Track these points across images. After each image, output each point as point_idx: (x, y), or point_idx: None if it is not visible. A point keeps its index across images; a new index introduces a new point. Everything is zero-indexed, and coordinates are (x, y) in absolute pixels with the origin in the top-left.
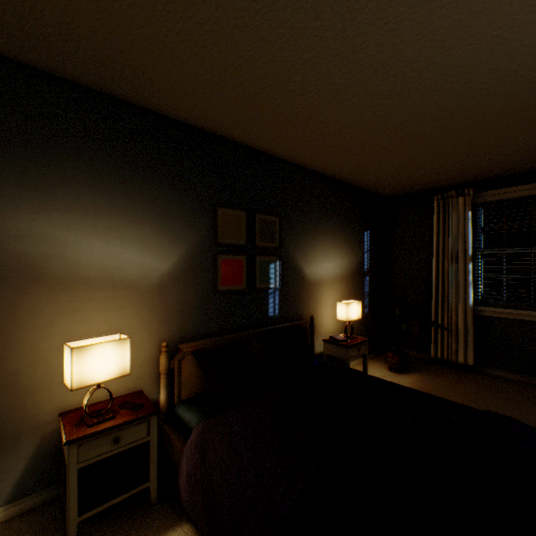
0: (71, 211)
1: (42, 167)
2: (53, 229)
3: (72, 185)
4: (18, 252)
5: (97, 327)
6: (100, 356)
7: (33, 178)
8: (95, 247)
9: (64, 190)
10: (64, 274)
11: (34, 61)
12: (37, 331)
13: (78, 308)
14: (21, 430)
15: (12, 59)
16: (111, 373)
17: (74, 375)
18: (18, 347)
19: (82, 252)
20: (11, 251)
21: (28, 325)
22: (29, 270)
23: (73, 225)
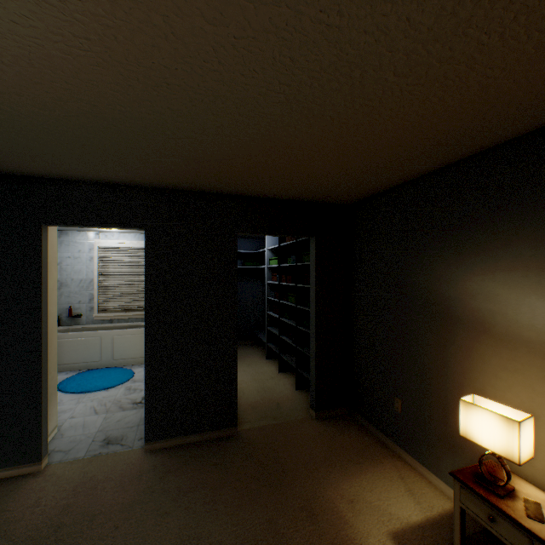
0: (511, 269)
1: (487, 233)
2: (495, 288)
3: (512, 243)
4: (472, 307)
5: (539, 398)
6: (482, 420)
7: (481, 246)
8: (536, 307)
9: (504, 250)
10: (505, 331)
11: (476, 149)
12: (484, 376)
13: (517, 369)
14: (474, 450)
15: (468, 157)
16: (494, 446)
17: (460, 423)
18: (472, 383)
19: (522, 311)
20: (468, 306)
21: (478, 368)
22: (479, 323)
23: (513, 283)
